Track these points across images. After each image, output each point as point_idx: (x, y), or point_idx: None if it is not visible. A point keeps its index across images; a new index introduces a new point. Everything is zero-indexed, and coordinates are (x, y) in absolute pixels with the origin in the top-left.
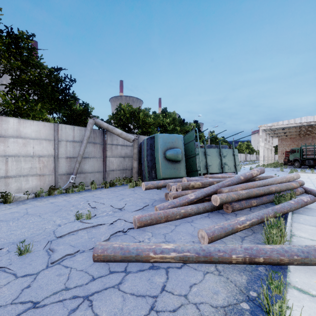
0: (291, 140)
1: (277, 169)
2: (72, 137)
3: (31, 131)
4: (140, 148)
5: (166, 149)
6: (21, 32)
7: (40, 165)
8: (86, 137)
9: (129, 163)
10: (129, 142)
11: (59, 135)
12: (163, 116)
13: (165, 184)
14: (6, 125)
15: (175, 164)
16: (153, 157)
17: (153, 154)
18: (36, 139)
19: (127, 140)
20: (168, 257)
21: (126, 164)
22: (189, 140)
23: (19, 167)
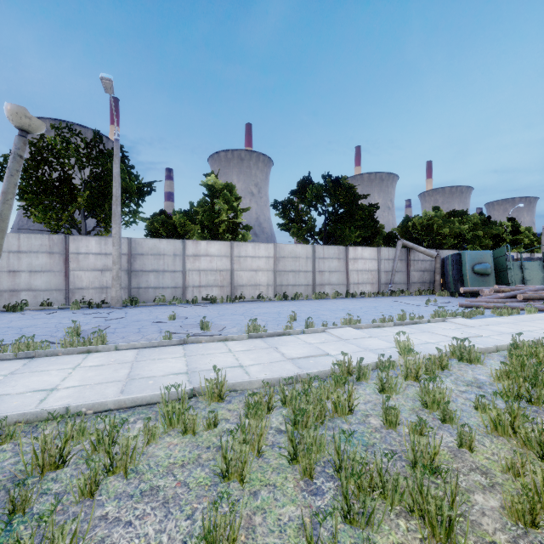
0: None
1: None
2: (388, 256)
3: (367, 254)
4: (442, 263)
5: (473, 265)
6: (351, 185)
7: (371, 277)
8: (397, 256)
9: (427, 277)
10: (427, 258)
11: (380, 255)
12: (459, 221)
13: (478, 290)
14: (357, 252)
15: (483, 277)
16: (458, 271)
17: (458, 269)
18: (369, 259)
19: (430, 257)
20: (490, 306)
21: (425, 278)
22: (500, 255)
23: (362, 278)
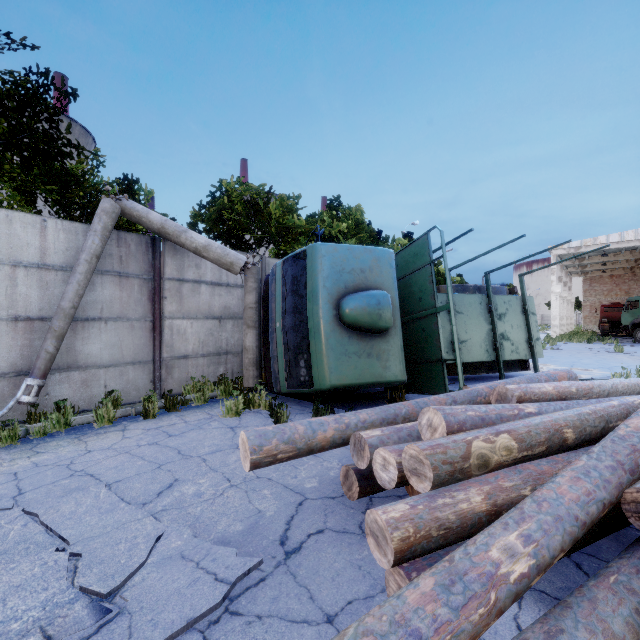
0: (613, 282)
1: (601, 347)
2: (38, 251)
3: None
4: (267, 291)
5: (342, 293)
6: None
7: None
8: (86, 254)
9: (236, 335)
10: (235, 277)
11: None
12: (332, 216)
13: (343, 436)
14: None
15: (370, 339)
16: (303, 319)
17: (302, 310)
18: None
19: (226, 269)
20: None
21: (227, 338)
22: (413, 266)
23: None
